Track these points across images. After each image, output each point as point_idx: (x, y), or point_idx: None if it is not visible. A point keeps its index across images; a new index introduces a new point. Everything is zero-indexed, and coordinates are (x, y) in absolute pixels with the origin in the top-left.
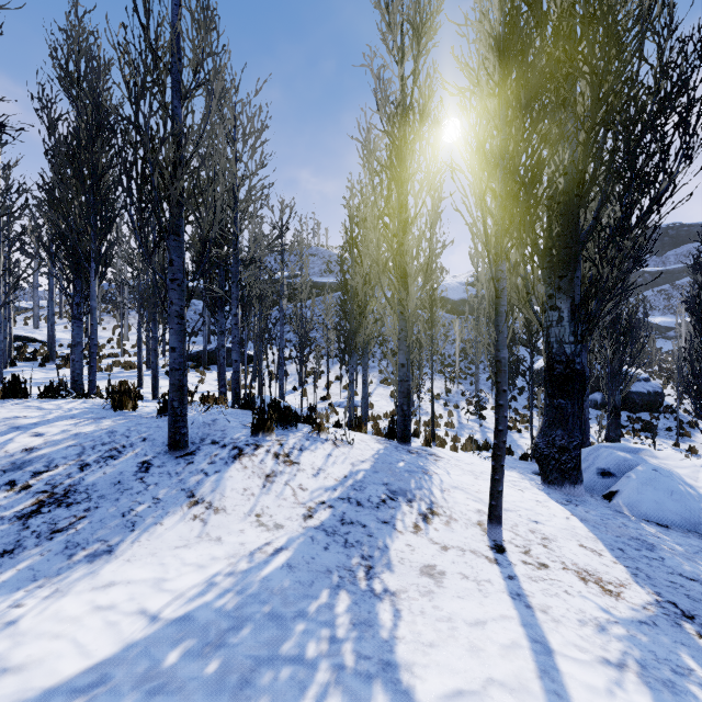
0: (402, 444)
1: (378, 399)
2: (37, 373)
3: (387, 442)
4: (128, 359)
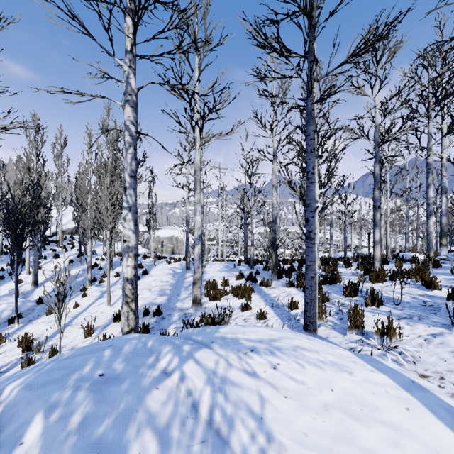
0: None
1: None
2: (227, 275)
3: None
4: (294, 298)
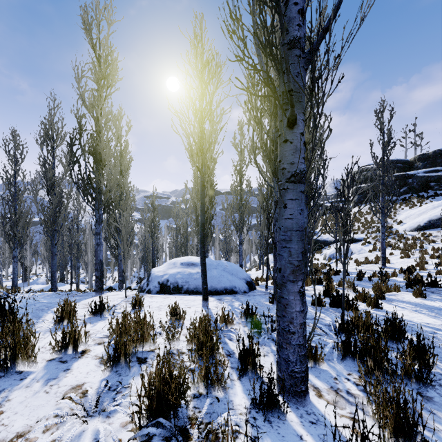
0: (7, 280)
1: (33, 270)
2: None
3: (4, 280)
4: None
